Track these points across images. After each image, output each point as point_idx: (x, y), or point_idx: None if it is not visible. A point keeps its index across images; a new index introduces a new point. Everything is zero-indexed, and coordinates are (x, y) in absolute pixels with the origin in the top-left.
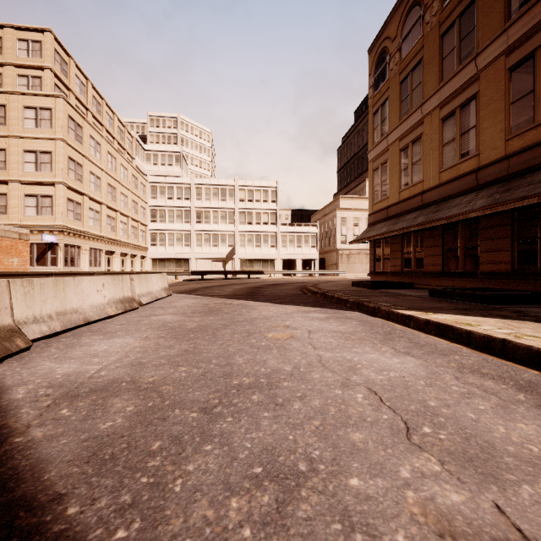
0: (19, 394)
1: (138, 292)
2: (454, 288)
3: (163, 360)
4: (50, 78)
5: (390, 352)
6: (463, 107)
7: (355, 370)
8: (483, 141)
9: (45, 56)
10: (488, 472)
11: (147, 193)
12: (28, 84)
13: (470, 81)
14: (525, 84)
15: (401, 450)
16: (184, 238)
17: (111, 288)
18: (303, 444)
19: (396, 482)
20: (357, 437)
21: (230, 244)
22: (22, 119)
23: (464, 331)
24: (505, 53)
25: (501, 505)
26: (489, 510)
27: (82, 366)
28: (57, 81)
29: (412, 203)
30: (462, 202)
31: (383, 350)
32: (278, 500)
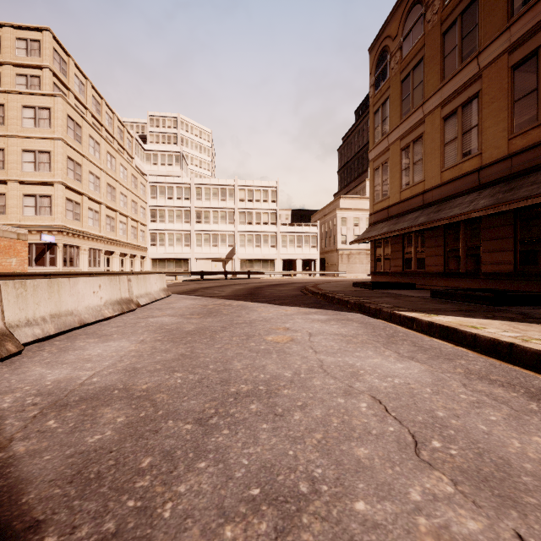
0: (5, 403)
1: (136, 293)
2: (456, 289)
3: (158, 365)
4: (49, 77)
5: (394, 357)
6: (465, 106)
7: (358, 376)
8: (485, 140)
9: (44, 55)
10: (505, 495)
11: (147, 193)
12: (27, 84)
13: (472, 80)
14: (528, 82)
15: (410, 467)
16: (184, 238)
17: (107, 289)
18: (304, 460)
19: (405, 506)
20: (362, 452)
21: (230, 244)
22: (21, 119)
23: (469, 334)
24: (508, 51)
25: (523, 534)
26: (511, 540)
27: (74, 372)
28: (56, 80)
29: (414, 203)
30: (464, 202)
31: (386, 354)
32: (277, 528)
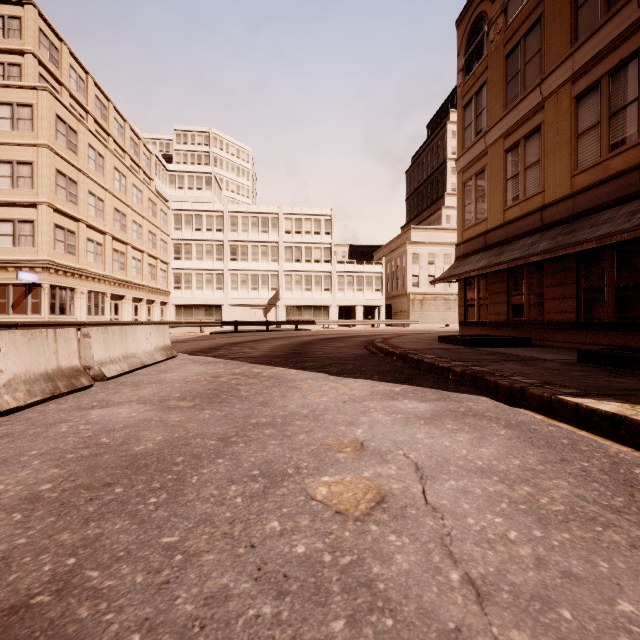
0: None
1: (100, 356)
2: (619, 349)
3: None
4: (32, 65)
5: None
6: (615, 74)
7: None
8: None
9: (25, 36)
10: None
11: (169, 223)
12: (3, 74)
13: (627, 32)
14: None
15: None
16: (216, 280)
17: (21, 354)
18: None
19: None
20: None
21: (273, 287)
22: None
23: None
24: None
25: None
26: None
27: None
28: (44, 71)
29: (526, 224)
30: (618, 215)
31: None
32: None
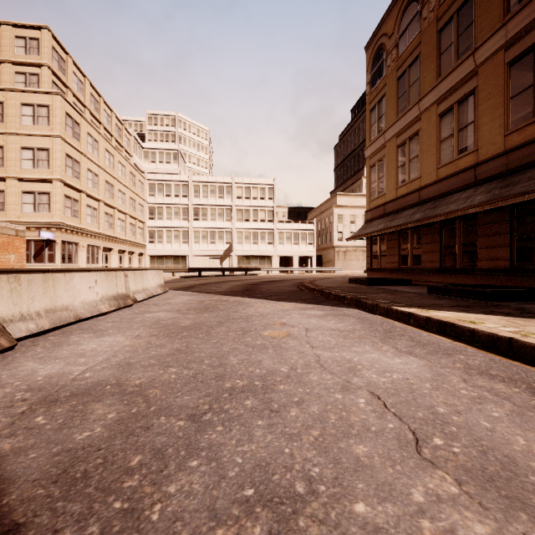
0: None
1: (132, 288)
2: (452, 285)
3: (153, 360)
4: (47, 75)
5: (392, 352)
6: (461, 103)
7: (355, 372)
8: (481, 137)
9: (42, 53)
10: (513, 496)
11: (145, 190)
12: (25, 82)
13: (468, 76)
14: (524, 78)
15: (412, 466)
16: (182, 235)
17: (104, 285)
18: (301, 459)
19: (408, 508)
20: (360, 450)
21: (227, 241)
22: (19, 116)
23: (467, 329)
24: (504, 48)
25: None
26: None
27: (66, 367)
28: (55, 78)
29: (410, 199)
30: (460, 198)
31: (384, 349)
32: (272, 532)
